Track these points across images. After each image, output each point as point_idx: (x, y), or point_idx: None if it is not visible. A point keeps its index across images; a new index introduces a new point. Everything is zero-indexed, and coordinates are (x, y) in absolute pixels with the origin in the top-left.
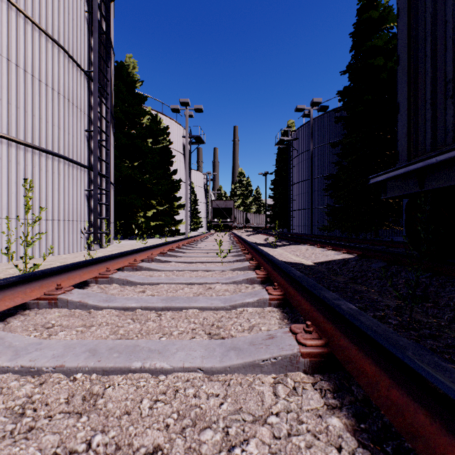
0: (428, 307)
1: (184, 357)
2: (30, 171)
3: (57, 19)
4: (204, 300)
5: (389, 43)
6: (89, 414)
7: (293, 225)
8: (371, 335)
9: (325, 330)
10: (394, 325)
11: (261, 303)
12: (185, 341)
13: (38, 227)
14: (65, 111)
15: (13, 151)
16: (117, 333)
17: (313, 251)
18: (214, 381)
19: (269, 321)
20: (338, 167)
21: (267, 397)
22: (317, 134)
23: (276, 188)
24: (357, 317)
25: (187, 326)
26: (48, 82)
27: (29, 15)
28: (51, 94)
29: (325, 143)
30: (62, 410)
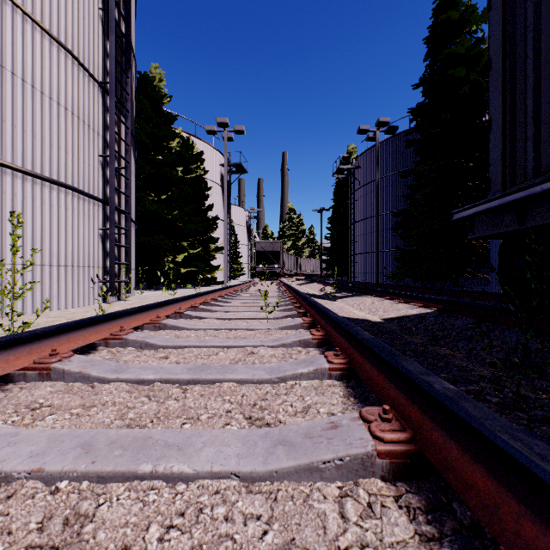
0: (534, 378)
1: (213, 457)
2: (29, 205)
3: (64, 17)
4: (244, 370)
5: (472, 49)
6: (70, 549)
7: (355, 272)
8: (485, 434)
9: (409, 417)
10: (495, 404)
11: (318, 374)
12: (215, 431)
13: (40, 275)
14: (73, 131)
15: (8, 180)
16: (125, 418)
17: (380, 304)
18: (254, 493)
19: (329, 400)
20: (409, 201)
21: (331, 521)
22: (384, 162)
23: (334, 227)
24: (459, 403)
25: (220, 407)
26: (53, 94)
27: (28, 11)
28: (56, 110)
29: (394, 172)
30: (31, 543)
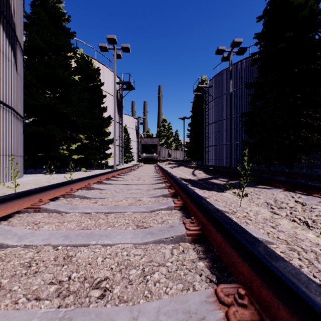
0: None
1: None
2: None
3: None
4: None
5: None
6: None
7: (209, 159)
8: None
9: None
10: None
11: None
12: None
13: None
14: None
15: None
16: None
17: None
18: None
19: None
20: (249, 108)
21: None
22: None
23: (193, 129)
24: None
25: None
26: None
27: None
28: None
29: (238, 88)
30: None
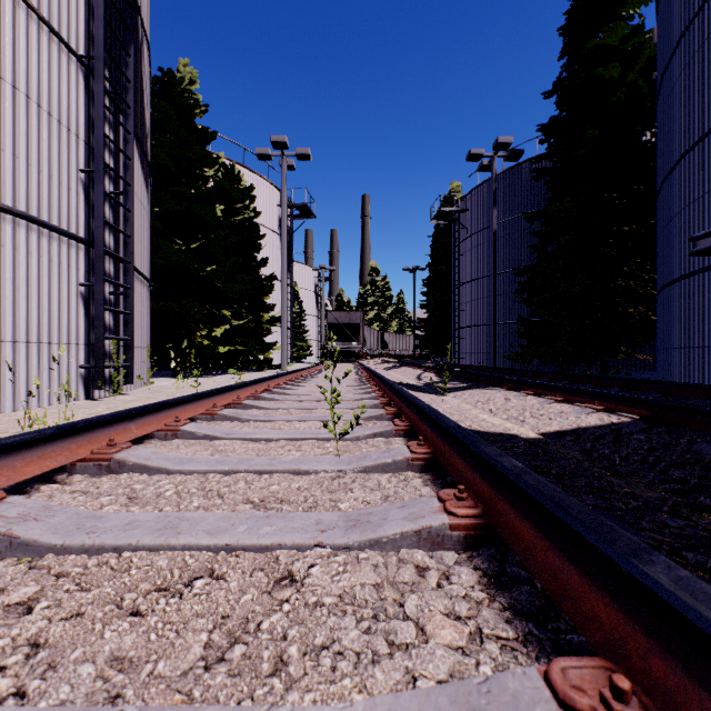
0: None
1: None
2: None
3: None
4: None
5: (629, 41)
6: None
7: (461, 352)
8: None
9: None
10: None
11: None
12: None
13: None
14: (29, 125)
15: None
16: None
17: (522, 403)
18: None
19: None
20: (536, 255)
21: None
22: (501, 202)
23: (432, 292)
24: None
25: None
26: None
27: None
28: None
29: (515, 215)
30: None
